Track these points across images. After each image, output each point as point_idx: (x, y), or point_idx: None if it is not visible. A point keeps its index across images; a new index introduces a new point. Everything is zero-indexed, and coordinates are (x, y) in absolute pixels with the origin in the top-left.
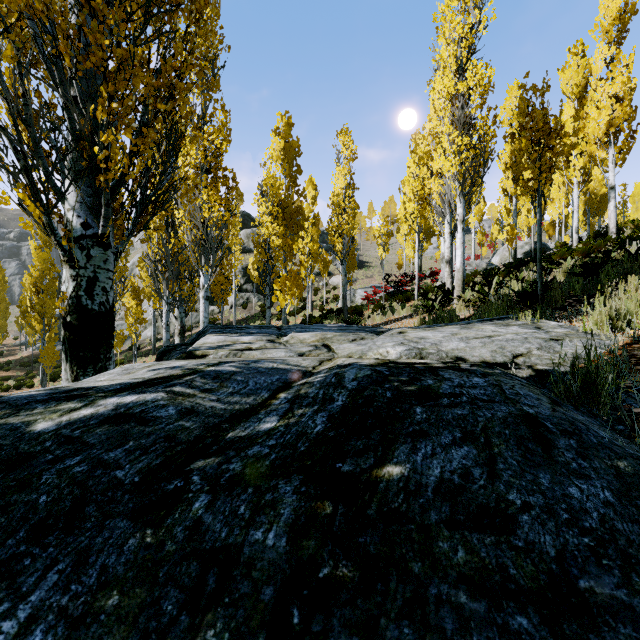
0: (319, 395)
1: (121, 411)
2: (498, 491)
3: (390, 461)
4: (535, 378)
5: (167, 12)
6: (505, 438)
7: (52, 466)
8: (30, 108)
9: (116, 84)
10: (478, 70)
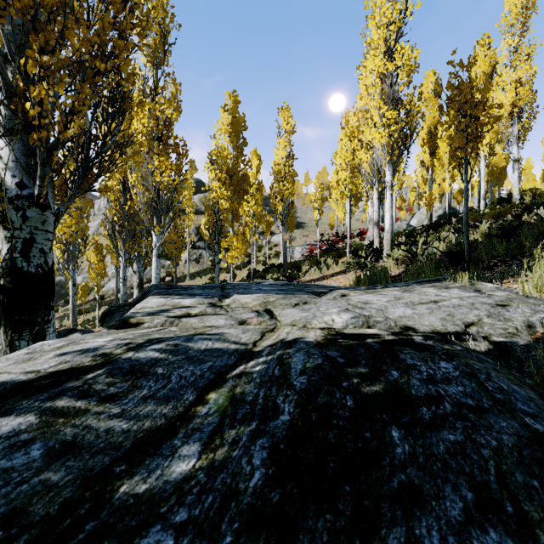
0: (259, 399)
1: None
2: None
3: None
4: (495, 353)
5: None
6: (541, 501)
7: None
8: None
9: (46, 35)
10: (405, 51)
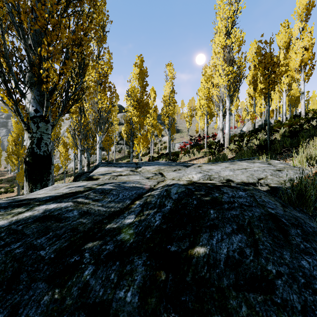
0: (157, 202)
1: (47, 214)
2: (261, 264)
3: (198, 244)
4: (270, 191)
5: (78, 1)
6: (261, 229)
7: (3, 249)
8: (6, 49)
9: (51, 37)
10: (237, 33)
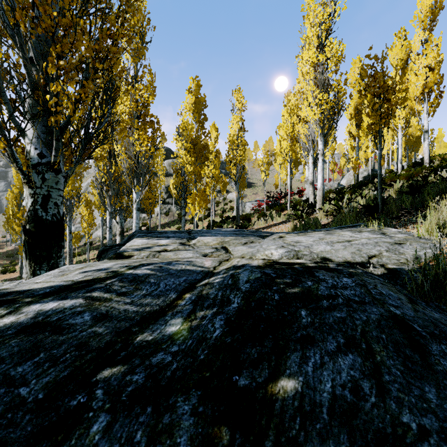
0: (218, 296)
1: (39, 319)
2: (391, 411)
3: (283, 373)
4: (388, 275)
5: None
6: (383, 344)
7: None
8: None
9: (62, 46)
10: (334, 45)
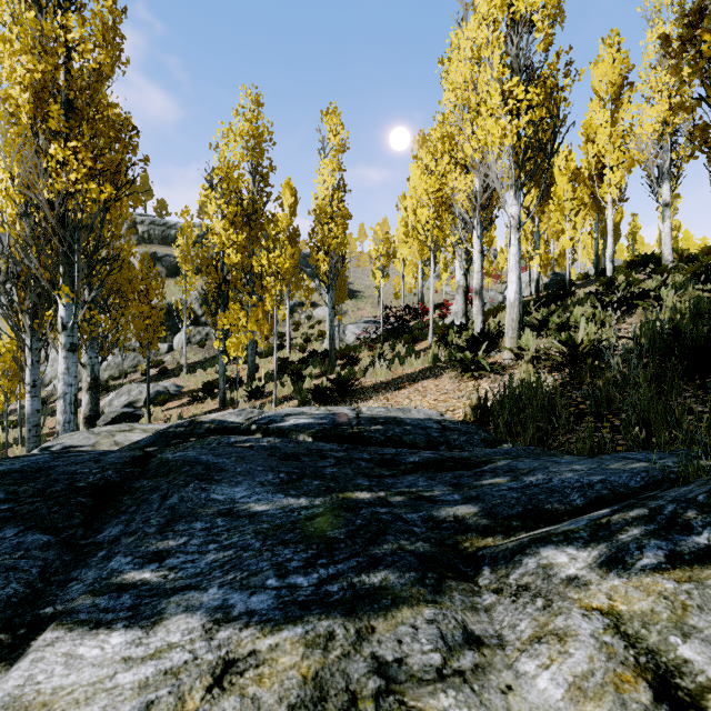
0: None
1: None
2: None
3: None
4: None
5: None
6: None
7: None
8: None
9: None
10: None
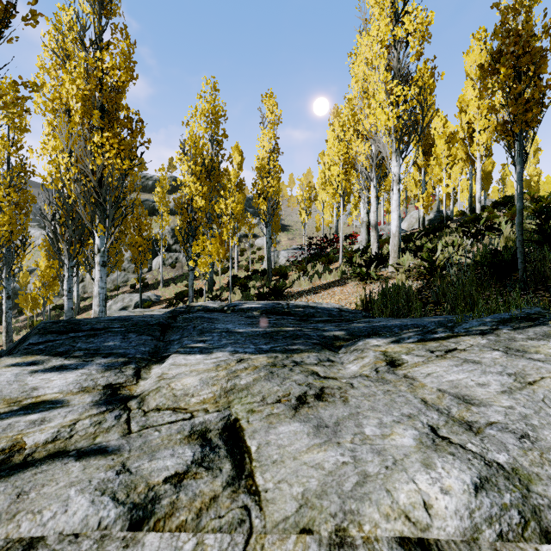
0: None
1: None
2: None
3: None
4: None
5: None
6: None
7: None
8: None
9: None
10: (418, 13)
